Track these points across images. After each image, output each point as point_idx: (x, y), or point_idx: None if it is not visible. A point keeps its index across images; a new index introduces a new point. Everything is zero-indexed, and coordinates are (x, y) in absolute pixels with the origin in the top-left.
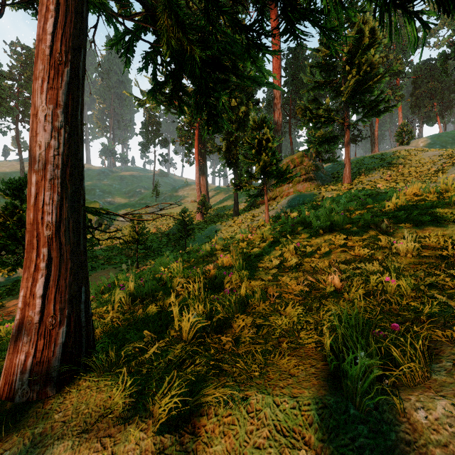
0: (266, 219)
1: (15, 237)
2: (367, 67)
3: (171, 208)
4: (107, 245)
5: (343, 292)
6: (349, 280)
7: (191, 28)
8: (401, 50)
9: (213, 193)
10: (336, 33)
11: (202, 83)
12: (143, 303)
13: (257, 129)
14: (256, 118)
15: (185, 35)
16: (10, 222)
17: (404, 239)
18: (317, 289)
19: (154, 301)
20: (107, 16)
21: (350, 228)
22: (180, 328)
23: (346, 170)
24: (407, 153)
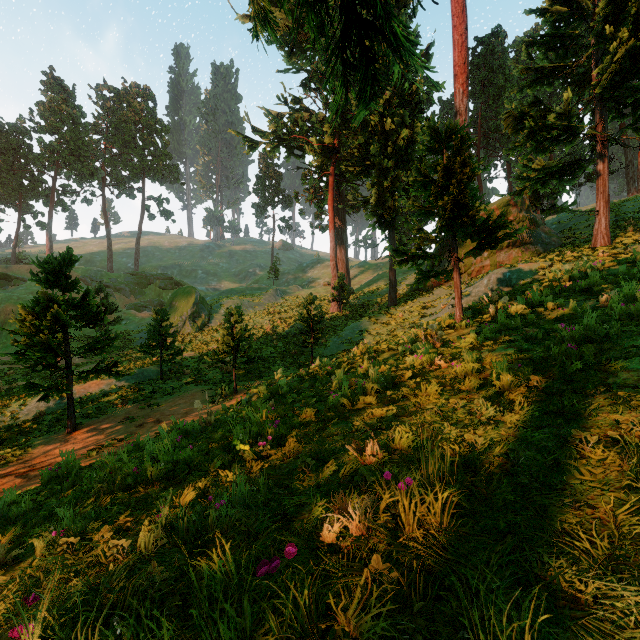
0: (456, 316)
1: (51, 345)
2: None
3: (295, 295)
4: (199, 352)
5: None
6: None
7: None
8: None
9: (356, 272)
10: None
11: None
12: None
13: (437, 150)
14: (437, 128)
15: None
16: (43, 322)
17: None
18: None
19: None
20: None
21: None
22: None
23: (600, 222)
24: None
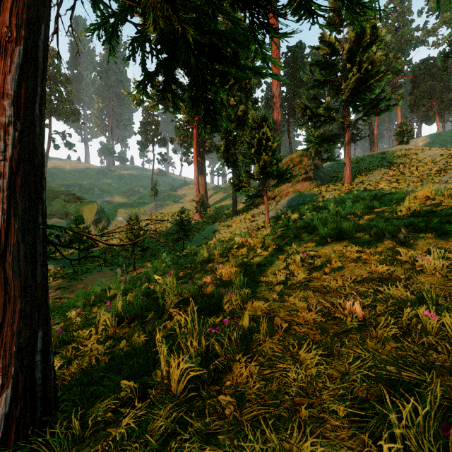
0: (266, 220)
1: None
2: (369, 64)
3: (170, 208)
4: (104, 246)
5: (368, 326)
6: (371, 305)
7: (182, 1)
8: (400, 49)
9: (212, 192)
10: (362, 6)
11: (198, 76)
12: (130, 325)
13: (256, 128)
14: (255, 116)
15: (174, 11)
16: None
17: (427, 253)
18: (333, 317)
19: (144, 322)
20: (94, 3)
21: (361, 236)
22: (170, 370)
23: (346, 169)
24: (407, 152)
